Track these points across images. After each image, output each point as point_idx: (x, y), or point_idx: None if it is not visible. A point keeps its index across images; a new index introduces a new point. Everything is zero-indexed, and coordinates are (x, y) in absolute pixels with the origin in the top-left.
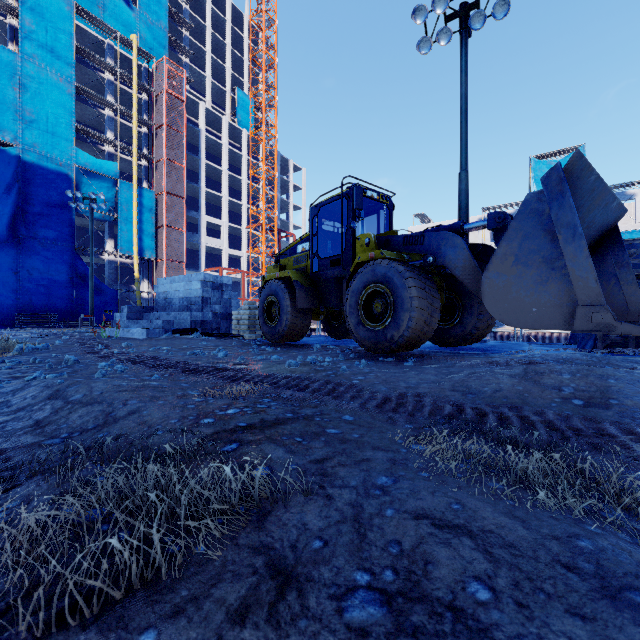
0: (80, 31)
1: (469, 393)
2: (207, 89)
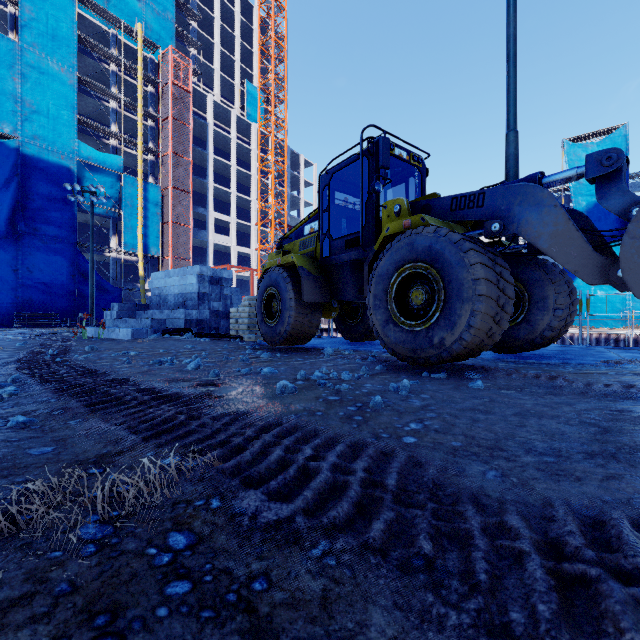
0: (84, 21)
1: None
2: (215, 82)
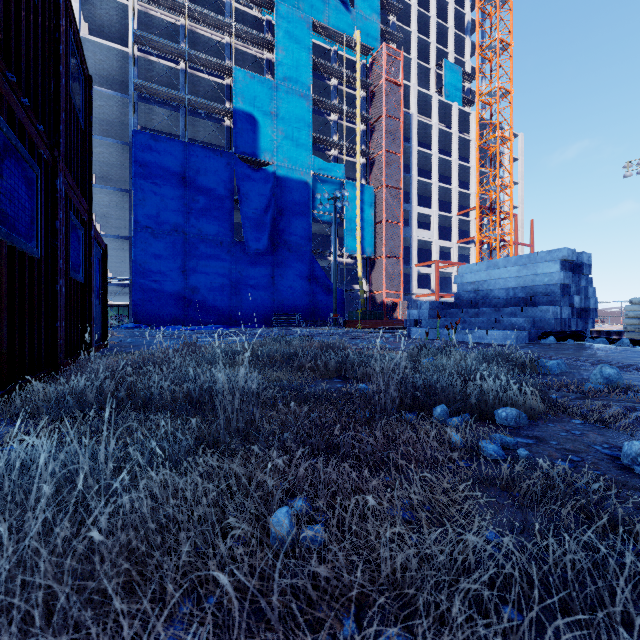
0: (312, 48)
1: None
2: (412, 72)
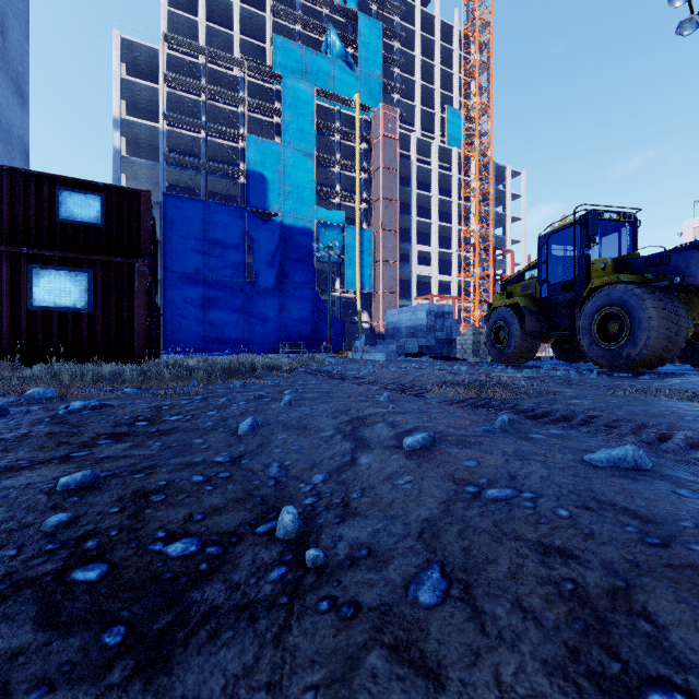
0: (317, 108)
1: (683, 387)
2: (417, 118)
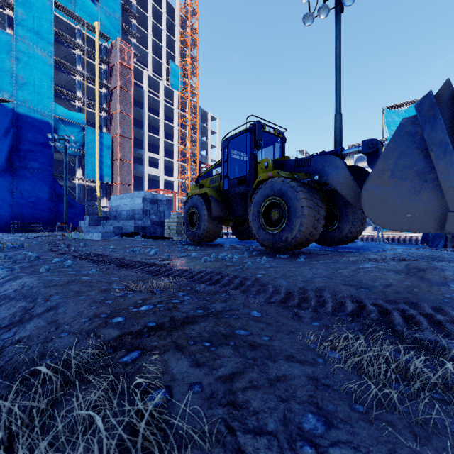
0: (58, 20)
1: (361, 287)
2: (149, 62)
